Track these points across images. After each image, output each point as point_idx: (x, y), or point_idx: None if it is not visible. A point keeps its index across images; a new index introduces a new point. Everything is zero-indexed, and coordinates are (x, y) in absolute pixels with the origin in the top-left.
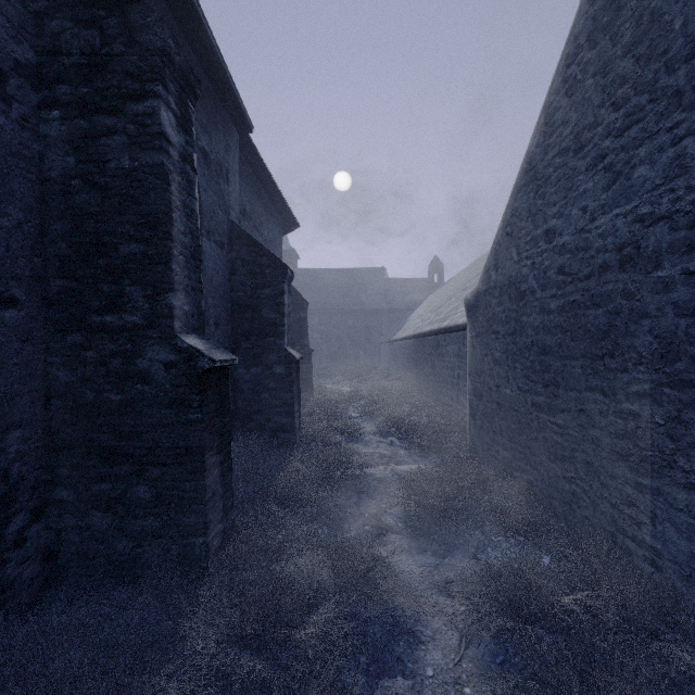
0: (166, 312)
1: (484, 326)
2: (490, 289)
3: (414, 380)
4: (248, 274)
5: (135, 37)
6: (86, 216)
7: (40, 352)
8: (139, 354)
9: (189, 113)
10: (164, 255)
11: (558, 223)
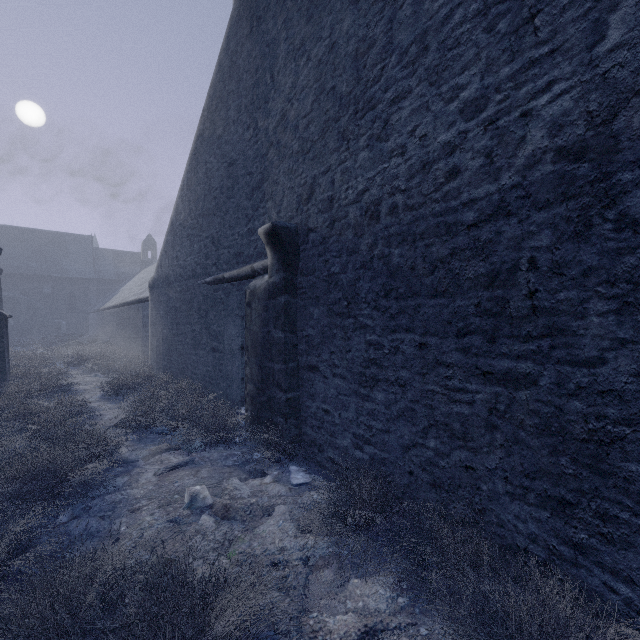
0: None
1: (157, 298)
2: (159, 278)
3: (121, 341)
4: None
5: None
6: None
7: None
8: None
9: None
10: None
11: (180, 254)
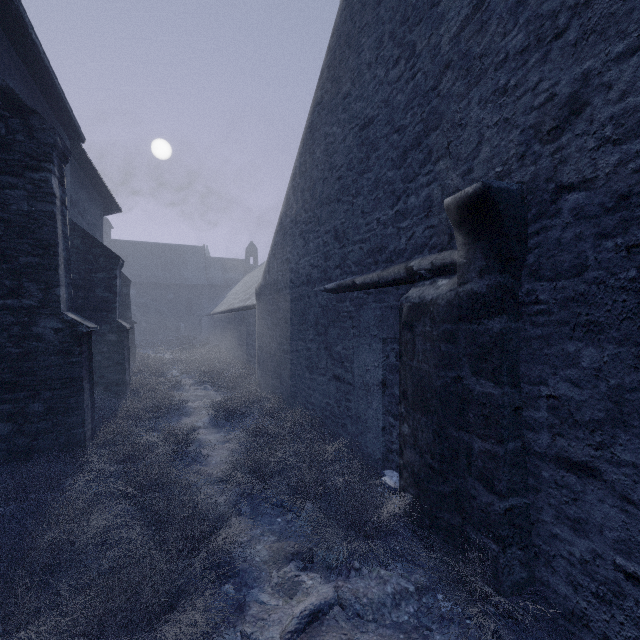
0: (56, 299)
1: (264, 307)
2: (266, 284)
3: (228, 346)
4: (82, 260)
5: (34, 134)
6: None
7: None
8: (35, 324)
9: (63, 172)
10: (54, 265)
11: (290, 256)
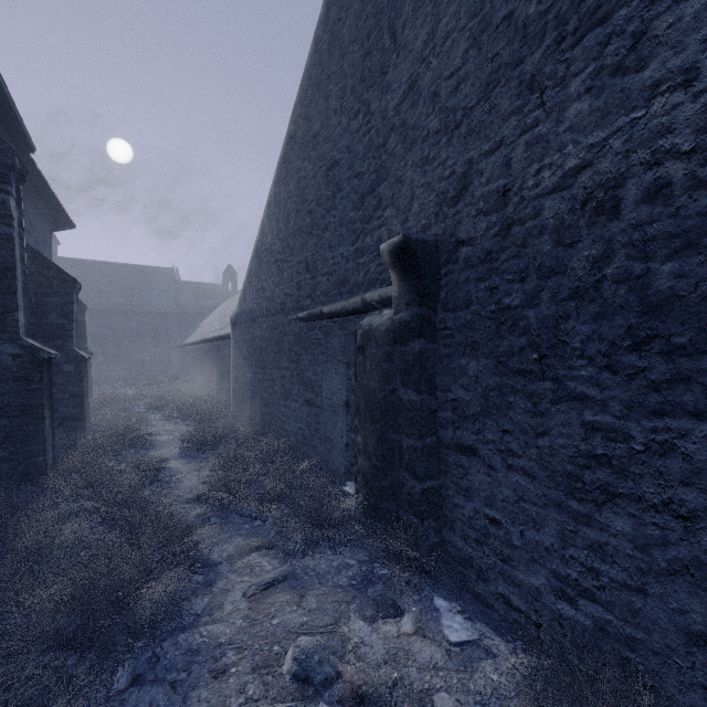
0: (14, 324)
1: (240, 336)
2: (242, 313)
3: (202, 380)
4: (32, 283)
5: None
6: None
7: None
8: None
9: (20, 192)
10: (12, 289)
11: (266, 285)
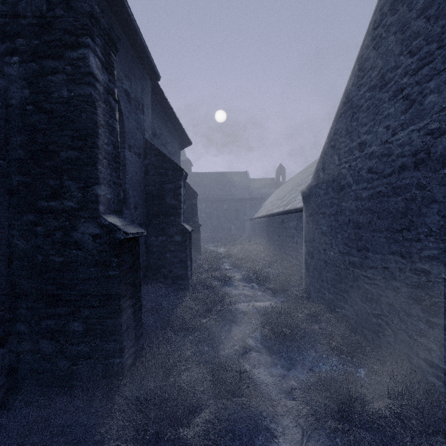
0: (93, 199)
1: (315, 209)
2: (319, 184)
3: (267, 244)
4: (156, 174)
5: (71, 4)
6: (37, 131)
7: (5, 227)
8: (74, 229)
9: (111, 60)
10: (92, 159)
11: (368, 137)
